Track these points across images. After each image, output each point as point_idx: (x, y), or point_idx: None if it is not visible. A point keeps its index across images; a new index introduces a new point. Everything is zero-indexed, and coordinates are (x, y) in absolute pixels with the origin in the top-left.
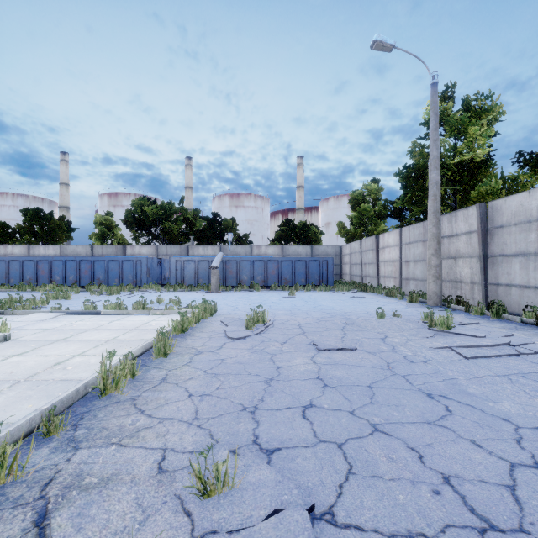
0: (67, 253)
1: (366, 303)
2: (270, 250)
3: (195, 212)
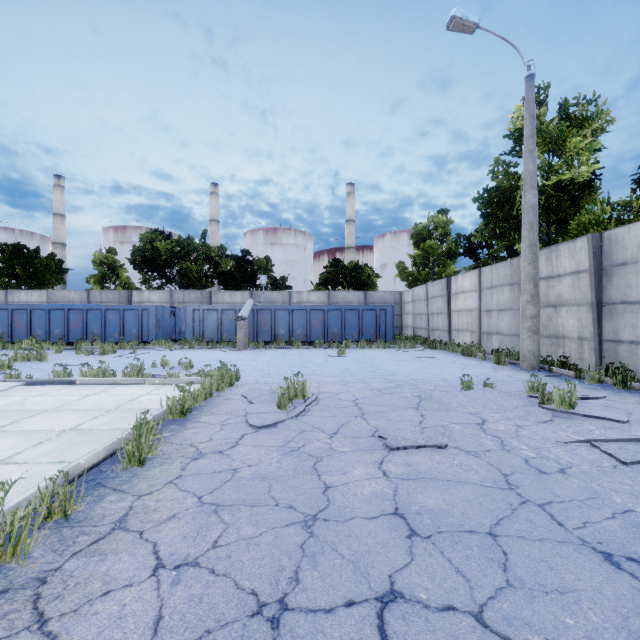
0: (56, 300)
1: (440, 365)
2: (313, 297)
3: (220, 249)
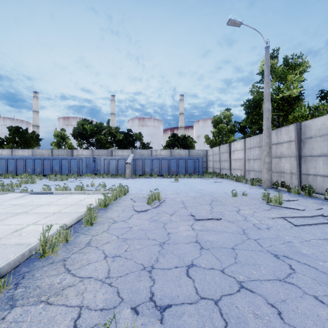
0: (36, 154)
1: (224, 186)
2: (163, 153)
3: (116, 129)
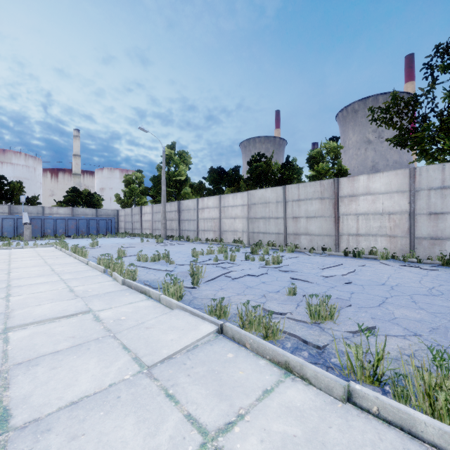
0: None
1: (136, 240)
2: (61, 211)
3: None
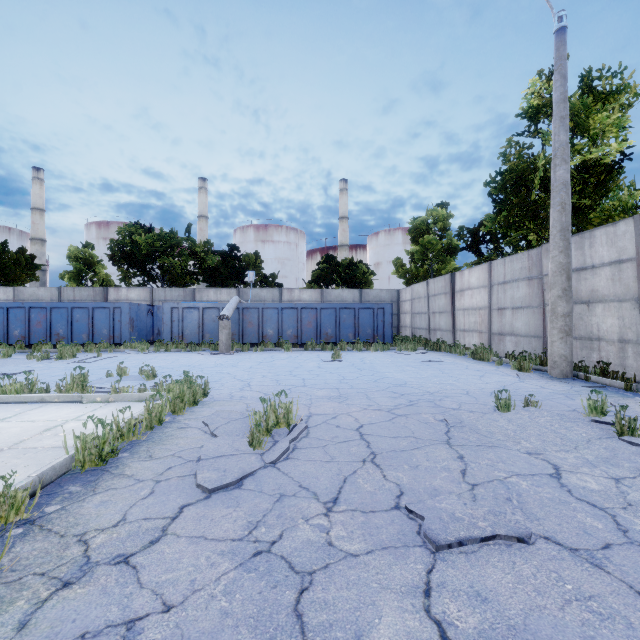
0: (24, 298)
1: (452, 371)
2: (305, 295)
3: (206, 244)
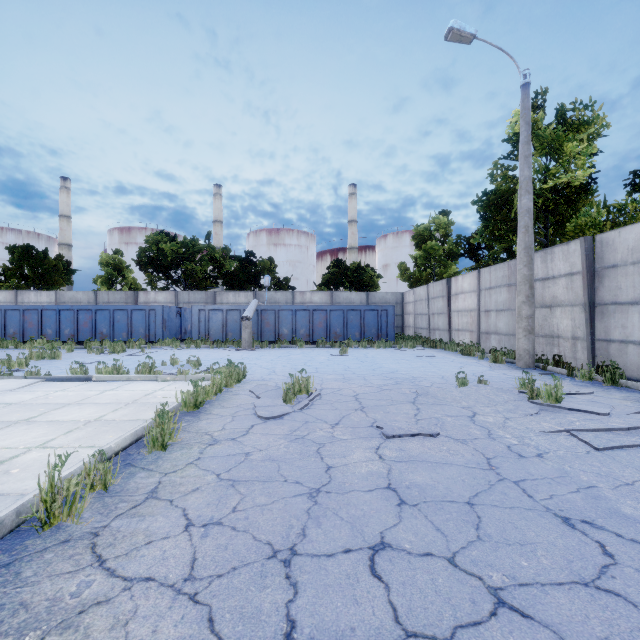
0: (65, 300)
1: (439, 363)
2: (316, 298)
3: (224, 250)
